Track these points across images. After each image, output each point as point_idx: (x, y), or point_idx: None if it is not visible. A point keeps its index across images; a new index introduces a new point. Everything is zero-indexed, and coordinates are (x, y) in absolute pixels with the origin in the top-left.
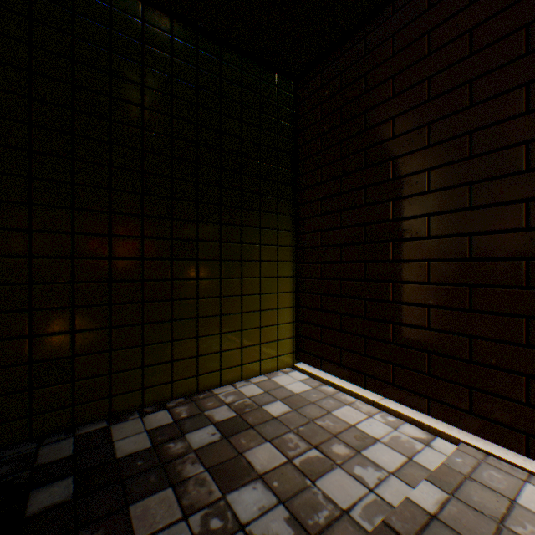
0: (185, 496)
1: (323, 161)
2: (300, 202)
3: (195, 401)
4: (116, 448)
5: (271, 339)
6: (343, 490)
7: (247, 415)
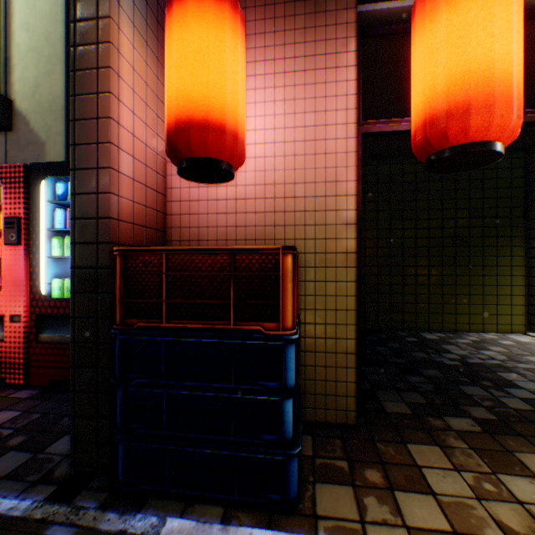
0: (460, 347)
1: None
2: (530, 228)
3: (454, 333)
4: (424, 336)
5: (504, 313)
6: None
7: (486, 341)
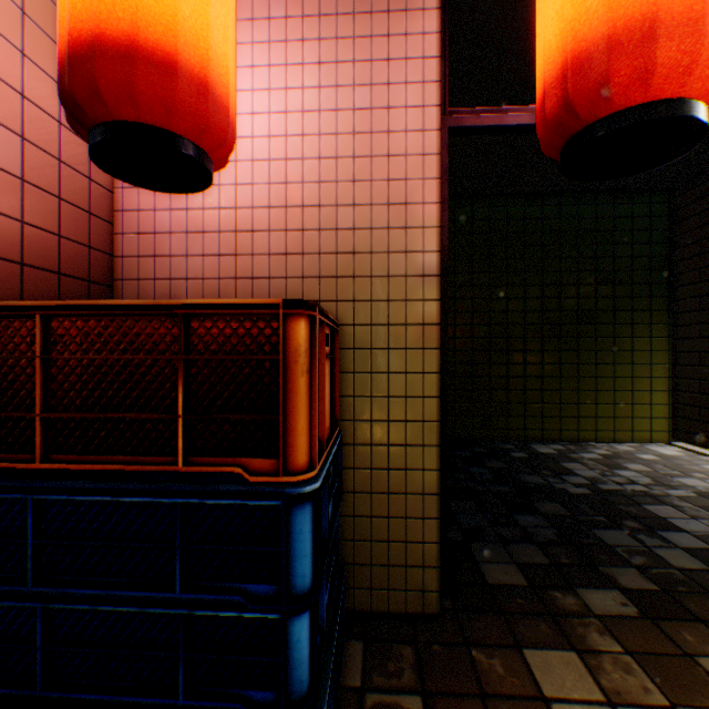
0: (586, 466)
1: (700, 264)
2: (675, 298)
3: (576, 445)
4: (537, 450)
5: (642, 416)
6: (692, 482)
7: (620, 455)
